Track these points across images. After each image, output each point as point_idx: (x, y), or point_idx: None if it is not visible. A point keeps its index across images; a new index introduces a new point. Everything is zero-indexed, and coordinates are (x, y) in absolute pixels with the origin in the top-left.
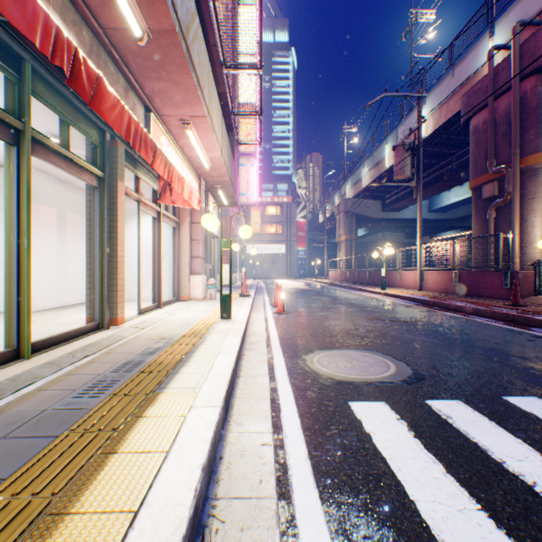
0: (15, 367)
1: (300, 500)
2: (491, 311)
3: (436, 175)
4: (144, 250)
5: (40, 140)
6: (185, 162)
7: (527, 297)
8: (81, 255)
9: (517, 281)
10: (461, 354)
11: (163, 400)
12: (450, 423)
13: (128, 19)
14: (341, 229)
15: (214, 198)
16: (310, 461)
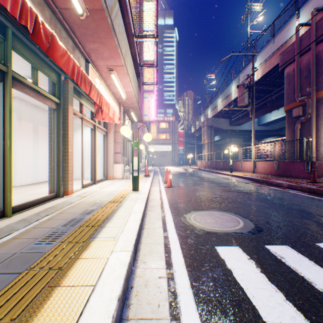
0: (1, 222)
1: (186, 320)
2: (299, 186)
3: (263, 103)
4: (86, 148)
5: (18, 78)
6: (111, 94)
7: (321, 177)
8: (48, 151)
9: (315, 167)
10: (284, 214)
11: (93, 246)
12: (284, 262)
13: (73, 1)
14: (205, 136)
15: (129, 117)
16: (192, 290)
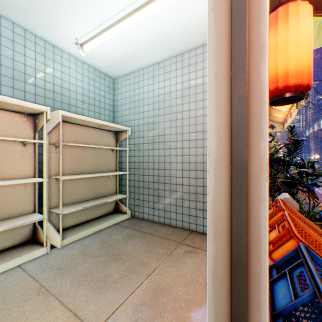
0: None
1: None
2: None
3: None
4: None
5: None
6: None
7: None
8: None
9: None
10: None
11: None
12: None
13: None
14: (311, 144)
15: None
16: None
